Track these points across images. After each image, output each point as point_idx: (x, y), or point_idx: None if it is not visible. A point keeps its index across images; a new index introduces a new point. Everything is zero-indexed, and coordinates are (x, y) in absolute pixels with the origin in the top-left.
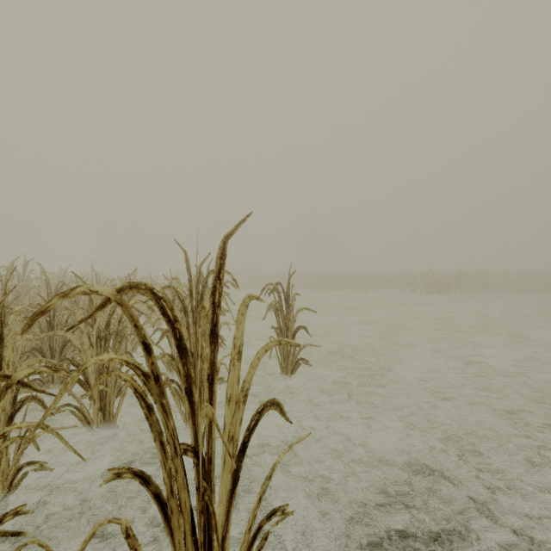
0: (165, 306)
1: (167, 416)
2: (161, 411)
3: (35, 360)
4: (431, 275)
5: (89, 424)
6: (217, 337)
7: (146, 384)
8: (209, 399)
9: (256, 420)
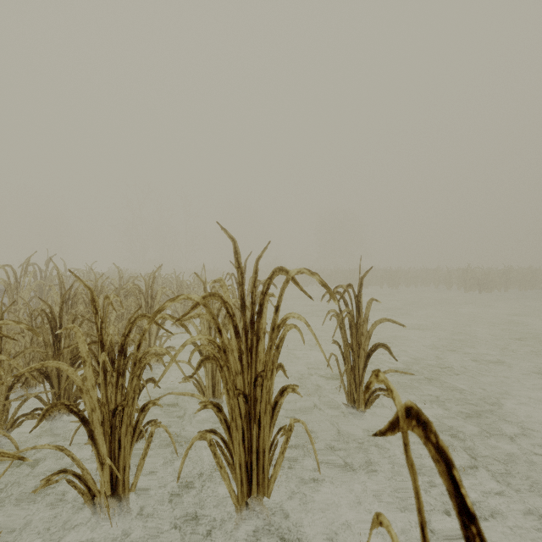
0: None
1: None
2: None
3: None
4: (471, 270)
5: (94, 499)
6: None
7: None
8: None
9: None
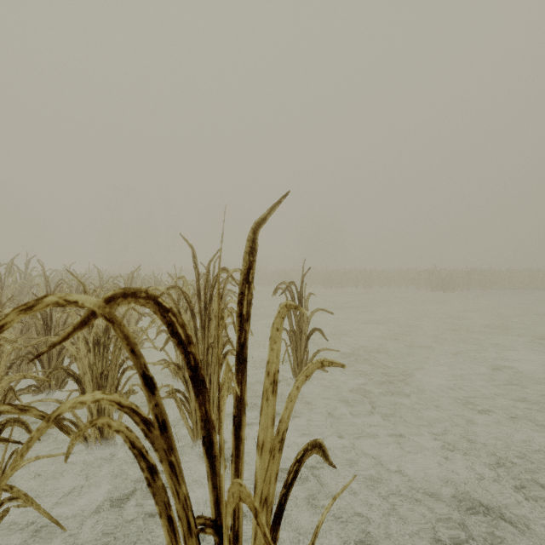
0: (175, 321)
1: (177, 479)
2: (169, 472)
3: (18, 375)
4: (437, 272)
5: (85, 439)
6: (245, 362)
7: (148, 435)
8: (235, 449)
9: (295, 471)
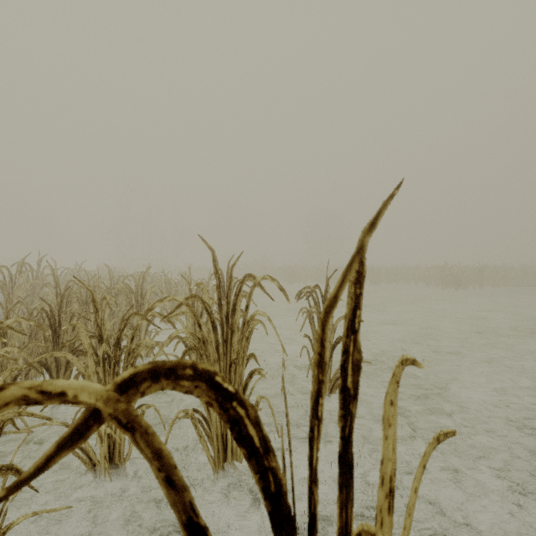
0: (243, 415)
1: None
2: None
3: (12, 412)
4: (448, 268)
5: (94, 467)
6: (351, 469)
7: None
8: None
9: None
